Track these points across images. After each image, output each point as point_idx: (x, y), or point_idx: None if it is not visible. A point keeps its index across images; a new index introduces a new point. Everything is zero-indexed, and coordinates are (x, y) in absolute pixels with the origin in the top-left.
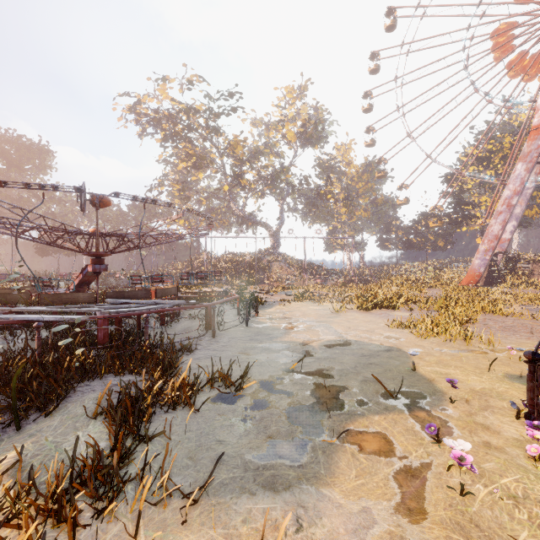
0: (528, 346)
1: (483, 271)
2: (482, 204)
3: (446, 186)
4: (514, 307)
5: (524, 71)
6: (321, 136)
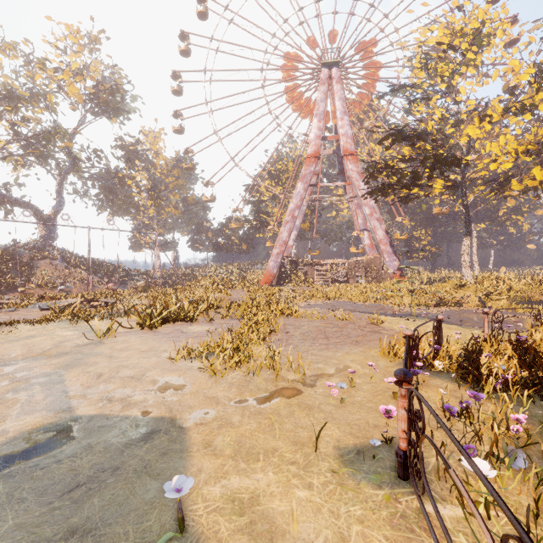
0: (334, 363)
1: (276, 272)
2: (274, 215)
3: (249, 194)
4: (300, 304)
5: (302, 109)
6: (119, 107)
